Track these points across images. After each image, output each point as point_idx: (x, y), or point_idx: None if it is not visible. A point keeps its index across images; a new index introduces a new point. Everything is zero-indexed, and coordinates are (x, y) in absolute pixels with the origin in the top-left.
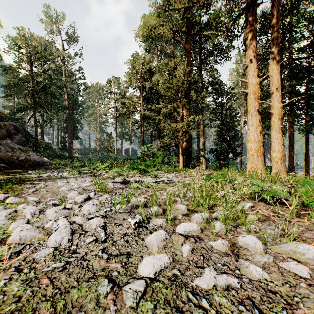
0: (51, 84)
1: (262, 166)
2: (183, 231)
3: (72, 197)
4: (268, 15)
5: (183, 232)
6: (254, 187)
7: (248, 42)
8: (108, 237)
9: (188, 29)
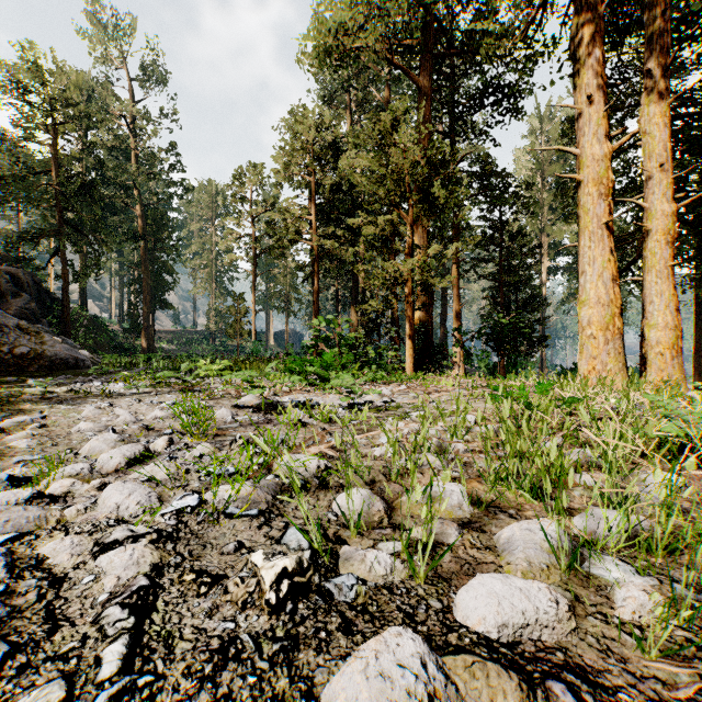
0: (104, 180)
1: (620, 365)
2: (496, 625)
3: (96, 453)
4: (621, 1)
5: (496, 632)
6: (672, 420)
7: (583, 53)
8: (135, 678)
9: (424, 40)
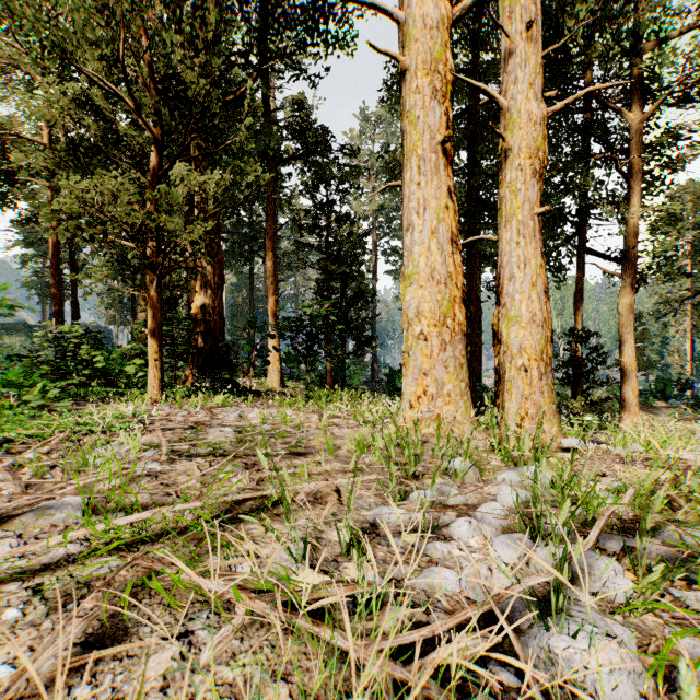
0: None
1: (462, 385)
2: None
3: None
4: None
5: None
6: None
7: None
8: None
9: None
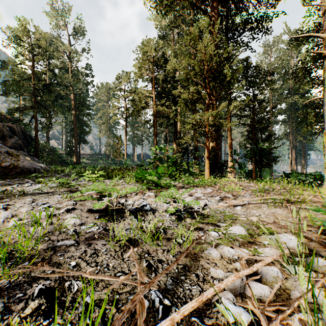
0: (57, 83)
1: None
2: None
3: None
4: None
5: None
6: None
7: None
8: None
9: None
